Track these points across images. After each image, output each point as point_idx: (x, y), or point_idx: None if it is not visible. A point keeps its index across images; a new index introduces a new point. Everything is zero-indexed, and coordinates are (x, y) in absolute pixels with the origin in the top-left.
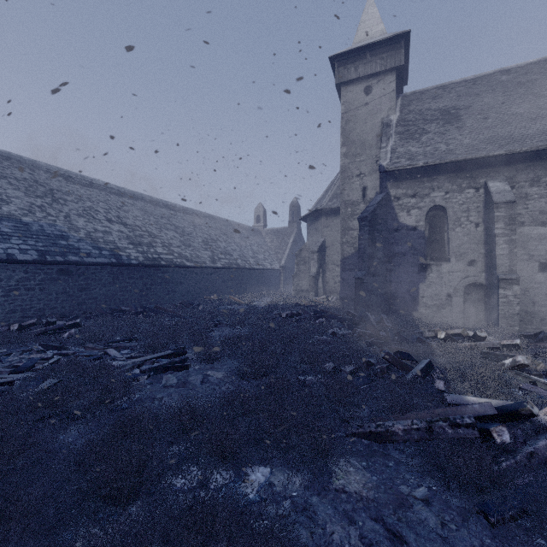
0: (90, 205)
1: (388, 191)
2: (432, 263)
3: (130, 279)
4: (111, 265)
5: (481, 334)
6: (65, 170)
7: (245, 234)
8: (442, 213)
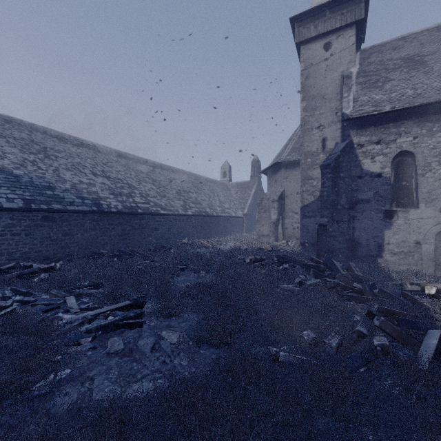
0: (78, 161)
1: (351, 138)
2: (399, 210)
3: (110, 225)
4: (92, 212)
5: None
6: (59, 132)
7: (213, 187)
8: (409, 158)
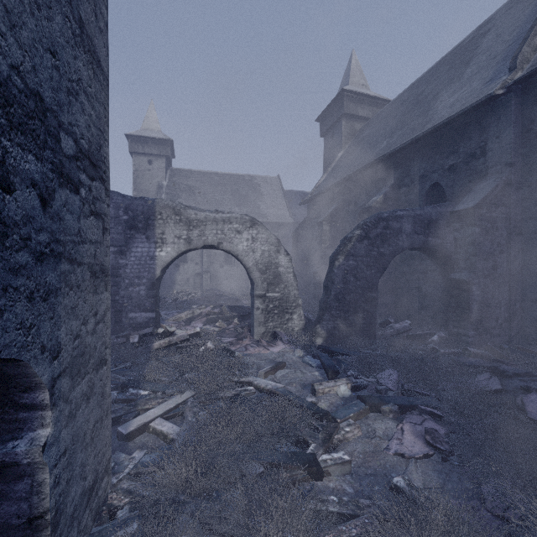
0: None
1: None
2: (181, 264)
3: None
4: None
5: (187, 290)
6: None
7: None
8: None
